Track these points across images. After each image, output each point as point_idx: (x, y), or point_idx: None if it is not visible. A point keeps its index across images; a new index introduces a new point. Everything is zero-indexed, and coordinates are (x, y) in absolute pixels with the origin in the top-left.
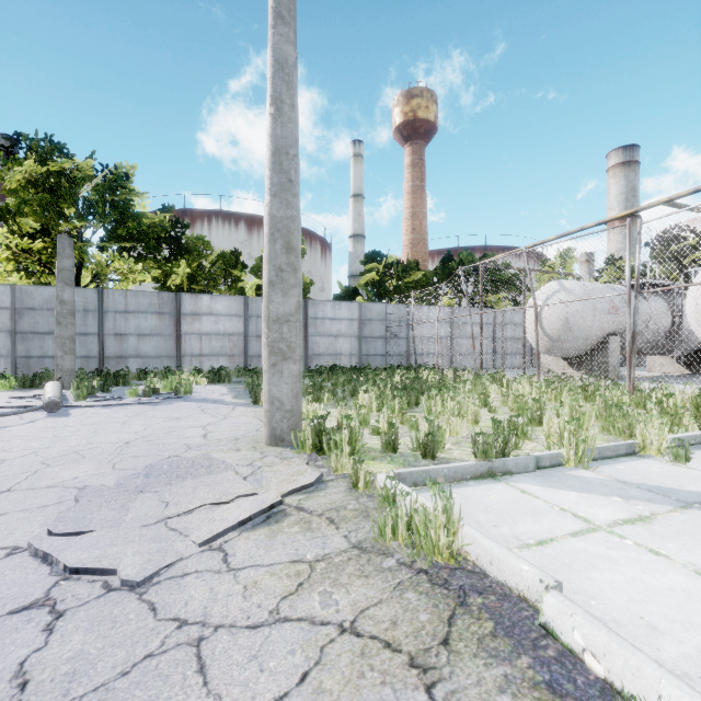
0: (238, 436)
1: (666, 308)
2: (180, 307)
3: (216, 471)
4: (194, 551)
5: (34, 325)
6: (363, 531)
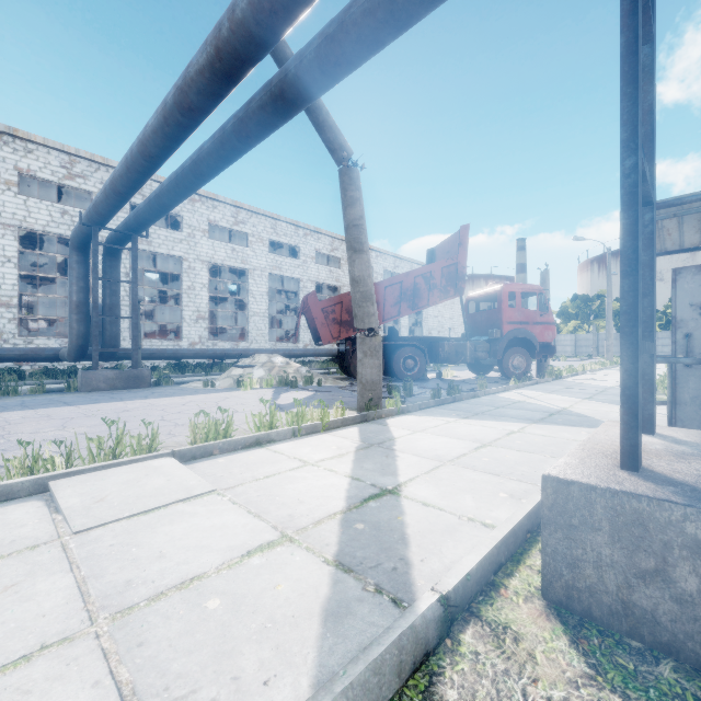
0: None
1: None
2: None
3: None
4: None
5: (580, 344)
6: None
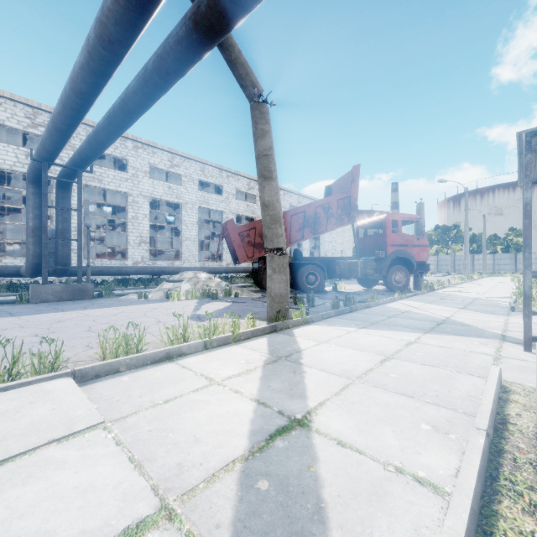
0: None
1: None
2: (473, 258)
3: None
4: None
5: (441, 263)
6: None
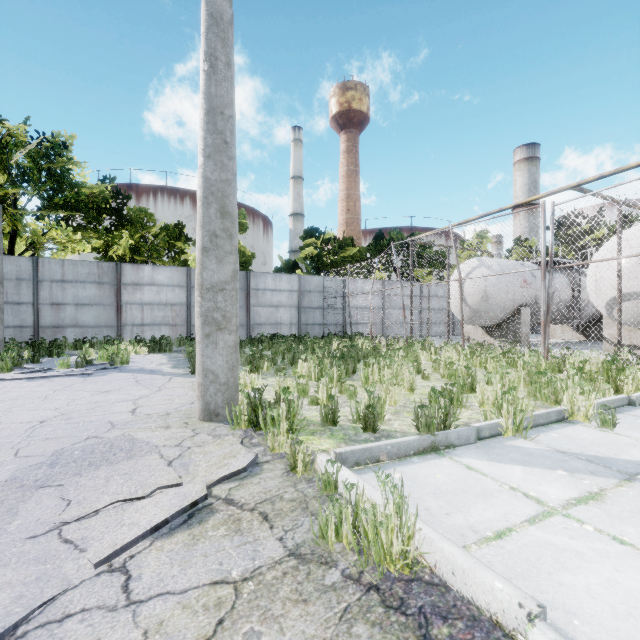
0: (170, 410)
1: (567, 283)
2: (120, 277)
3: (137, 455)
4: (87, 575)
5: None
6: (301, 530)
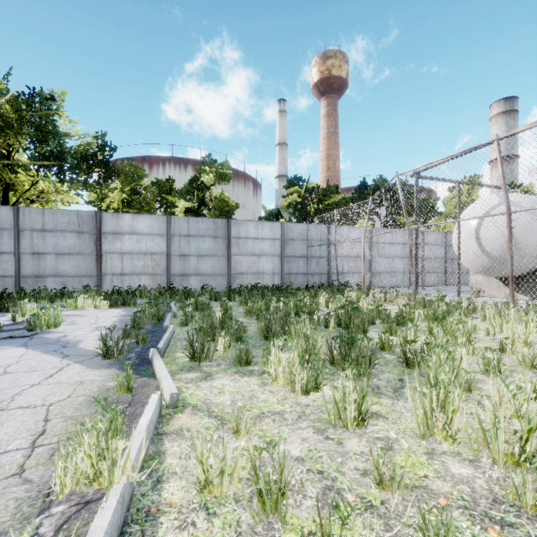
0: None
1: None
2: (100, 225)
3: None
4: None
5: None
6: None
